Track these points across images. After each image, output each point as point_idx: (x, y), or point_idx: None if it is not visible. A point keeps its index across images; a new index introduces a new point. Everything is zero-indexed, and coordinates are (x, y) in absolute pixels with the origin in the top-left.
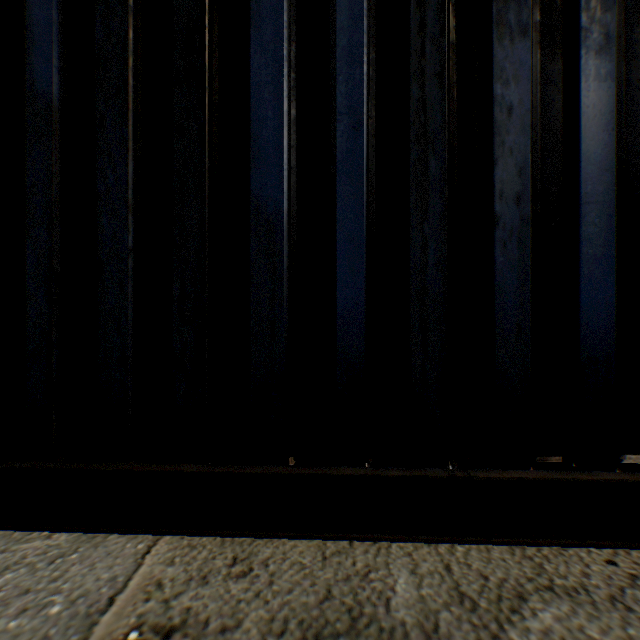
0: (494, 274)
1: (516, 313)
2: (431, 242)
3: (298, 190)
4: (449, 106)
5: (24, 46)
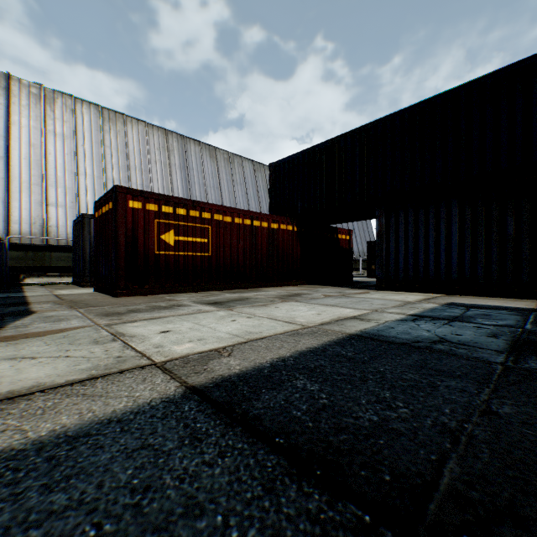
0: None
1: None
2: None
3: None
4: None
5: (505, 228)
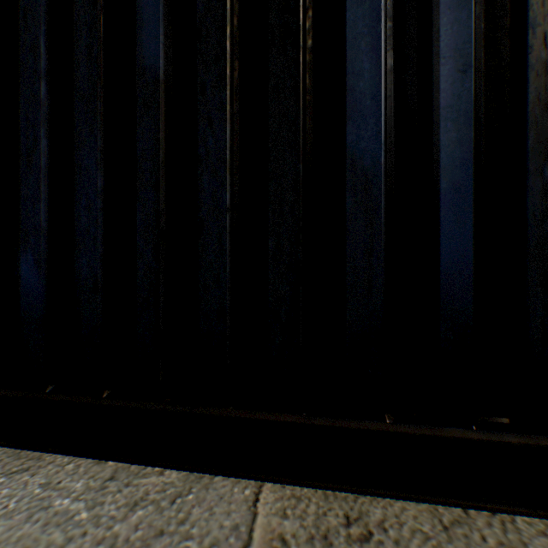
0: None
1: None
2: None
3: (395, 141)
4: None
5: (134, 27)
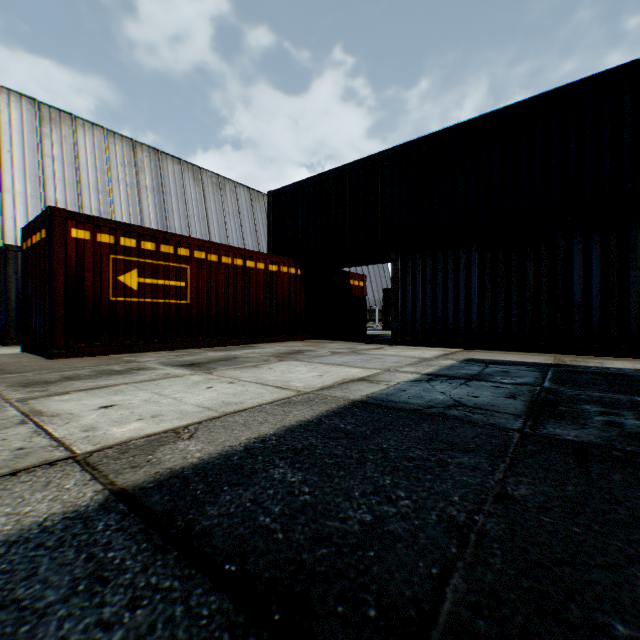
0: (628, 312)
1: (633, 319)
2: (613, 306)
3: (583, 297)
4: (618, 282)
5: (525, 276)
